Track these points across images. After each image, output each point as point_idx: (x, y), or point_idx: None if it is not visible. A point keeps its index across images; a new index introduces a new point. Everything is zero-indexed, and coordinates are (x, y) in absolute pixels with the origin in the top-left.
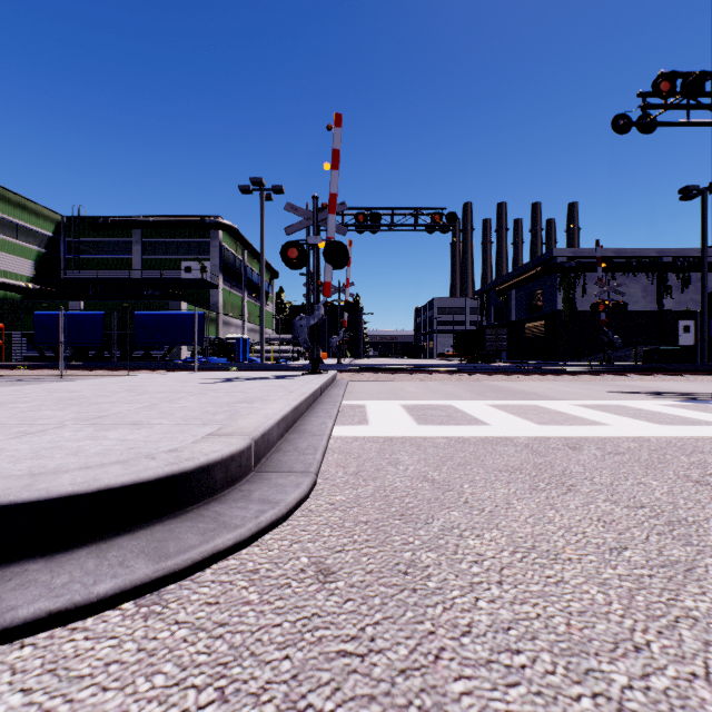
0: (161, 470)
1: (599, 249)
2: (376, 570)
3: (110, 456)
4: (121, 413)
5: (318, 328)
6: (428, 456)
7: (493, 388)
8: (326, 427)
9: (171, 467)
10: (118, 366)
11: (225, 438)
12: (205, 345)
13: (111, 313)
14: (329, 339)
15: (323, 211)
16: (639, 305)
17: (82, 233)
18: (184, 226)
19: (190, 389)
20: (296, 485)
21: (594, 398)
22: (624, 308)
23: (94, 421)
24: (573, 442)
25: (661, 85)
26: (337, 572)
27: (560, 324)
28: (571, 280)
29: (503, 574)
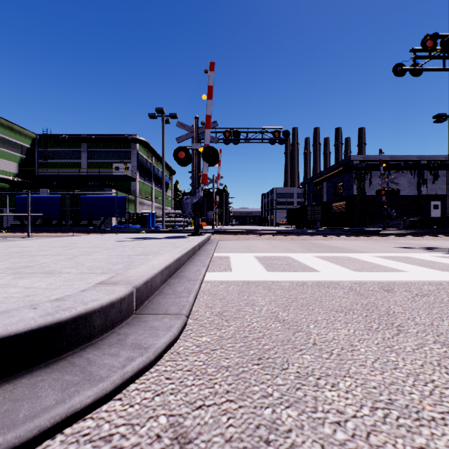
0: (34, 321)
1: (381, 155)
2: (236, 436)
3: (3, 304)
4: (45, 263)
5: (200, 206)
6: (277, 298)
7: (315, 245)
8: (200, 274)
9: (45, 319)
10: (67, 230)
11: (110, 287)
12: (127, 217)
13: (66, 196)
14: (207, 213)
15: (201, 127)
16: (405, 191)
17: (49, 145)
18: (114, 141)
19: (107, 246)
20: (168, 328)
21: (386, 252)
22: (398, 193)
23: (19, 270)
24: (385, 285)
25: (427, 42)
26: (194, 440)
27: (355, 203)
28: (362, 176)
29: (371, 444)
